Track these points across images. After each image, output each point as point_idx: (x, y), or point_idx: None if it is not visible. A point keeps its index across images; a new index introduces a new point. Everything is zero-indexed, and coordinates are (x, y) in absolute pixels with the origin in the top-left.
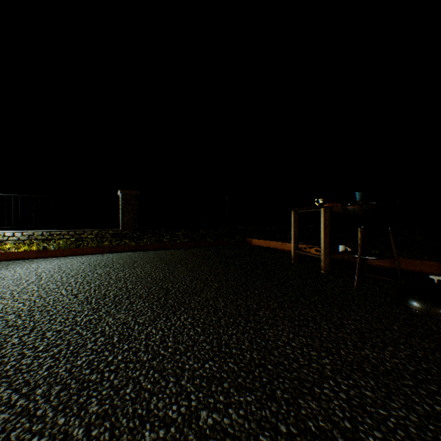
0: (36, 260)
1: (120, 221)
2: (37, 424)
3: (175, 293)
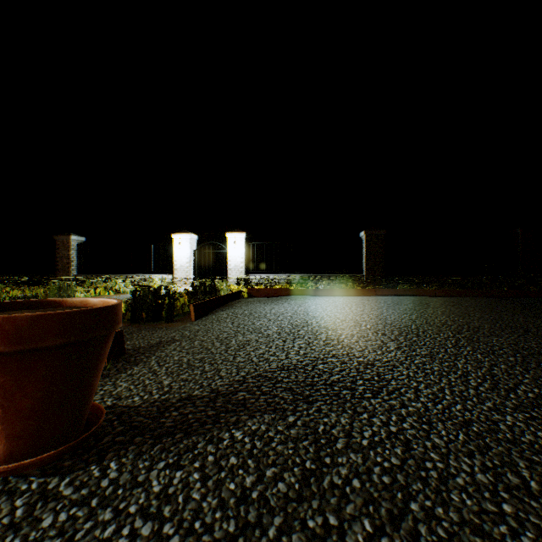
0: (320, 296)
1: (363, 266)
2: (538, 381)
3: (540, 332)
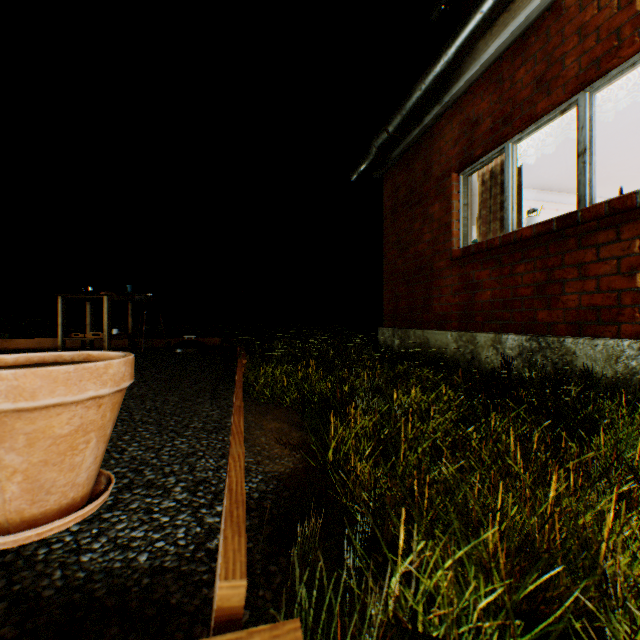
0: None
1: None
2: None
3: None
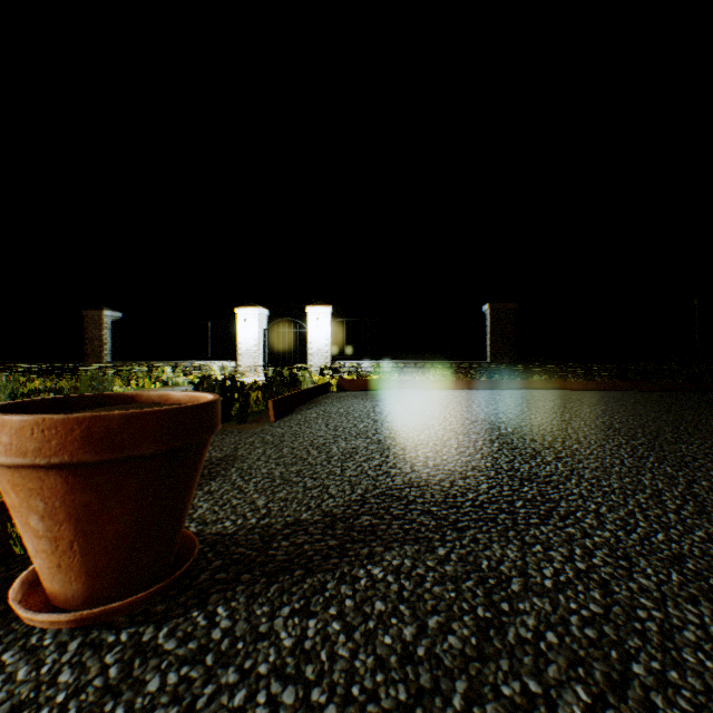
0: (434, 390)
1: (487, 350)
2: None
3: None
